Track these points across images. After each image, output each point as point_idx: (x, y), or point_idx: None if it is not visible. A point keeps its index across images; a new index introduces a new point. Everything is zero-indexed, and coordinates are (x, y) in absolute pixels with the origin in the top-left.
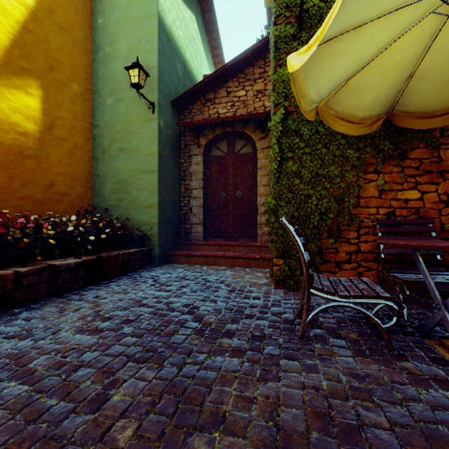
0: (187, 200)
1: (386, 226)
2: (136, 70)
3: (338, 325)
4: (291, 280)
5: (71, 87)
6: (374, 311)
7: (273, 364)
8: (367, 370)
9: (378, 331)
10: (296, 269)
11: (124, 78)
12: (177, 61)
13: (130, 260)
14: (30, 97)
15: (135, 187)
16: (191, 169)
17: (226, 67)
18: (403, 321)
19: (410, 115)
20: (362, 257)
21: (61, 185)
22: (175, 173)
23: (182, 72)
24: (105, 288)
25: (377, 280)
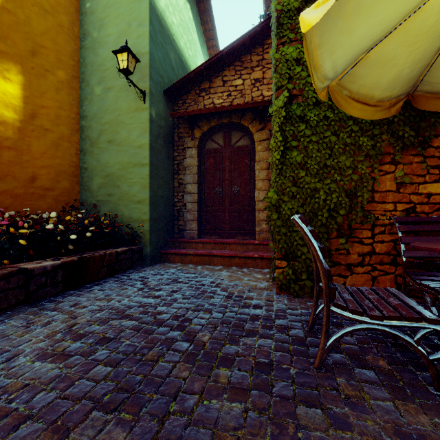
0: (181, 196)
1: (407, 225)
2: (125, 54)
3: (360, 346)
4: (296, 285)
5: (56, 74)
6: (416, 337)
7: (287, 414)
8: (417, 425)
9: (412, 356)
10: (301, 273)
11: (113, 66)
12: (170, 49)
13: (118, 260)
14: (9, 83)
15: (124, 181)
16: (185, 163)
17: (222, 54)
18: (437, 341)
19: (436, 96)
20: (377, 259)
21: (45, 179)
22: (168, 167)
23: (175, 61)
24: (87, 294)
25: (394, 285)
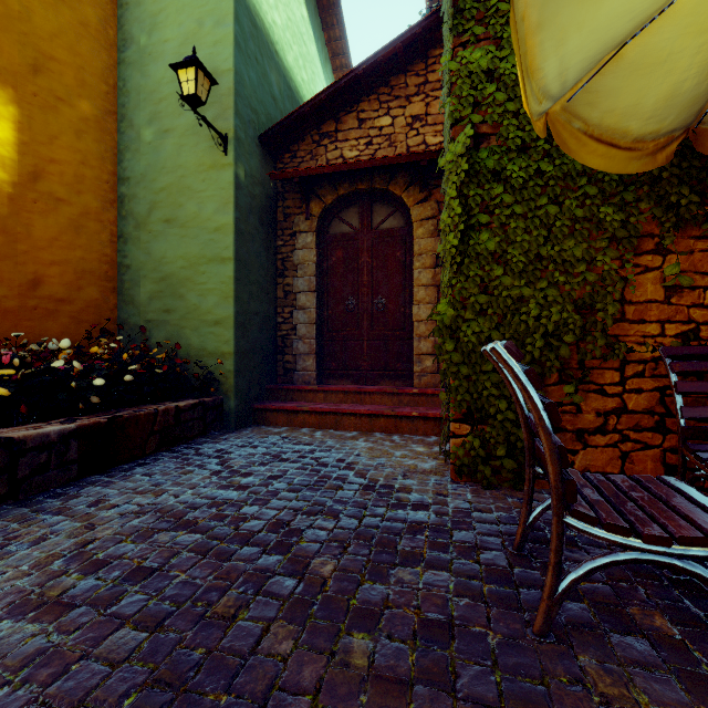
0: (288, 313)
1: (686, 361)
2: (191, 70)
3: (613, 585)
4: (487, 466)
5: (76, 106)
6: None
7: None
8: None
9: None
10: (496, 445)
11: (174, 93)
12: (270, 66)
13: (180, 422)
14: None
15: (192, 288)
16: (295, 257)
17: (358, 73)
18: None
19: None
20: (630, 421)
21: (56, 284)
22: (267, 264)
23: (279, 88)
24: (121, 481)
25: (660, 468)
